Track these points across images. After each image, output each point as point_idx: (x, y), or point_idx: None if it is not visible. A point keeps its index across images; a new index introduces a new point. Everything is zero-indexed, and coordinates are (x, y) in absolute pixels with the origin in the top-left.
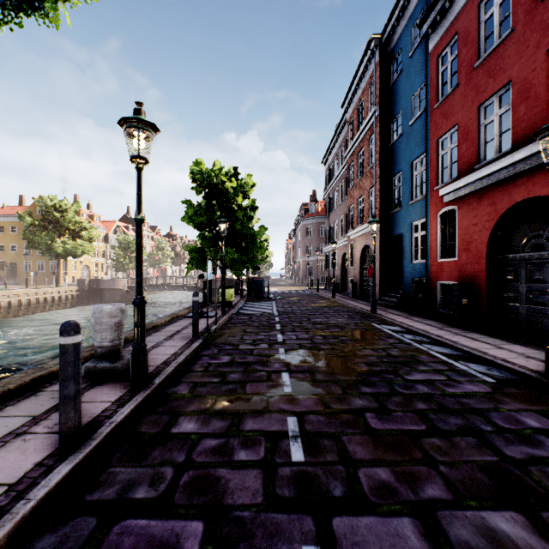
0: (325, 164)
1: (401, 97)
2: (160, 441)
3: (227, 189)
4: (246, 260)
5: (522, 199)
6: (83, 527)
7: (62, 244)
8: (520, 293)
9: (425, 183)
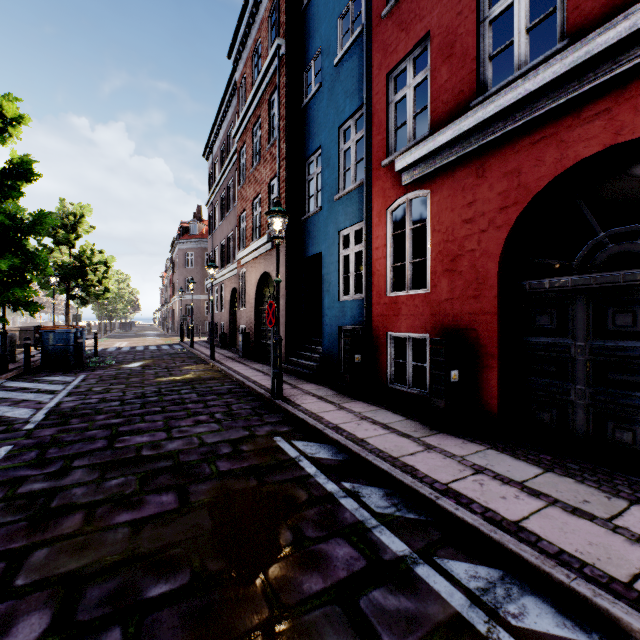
0: (208, 158)
1: (321, 22)
2: None
3: None
4: None
5: (599, 149)
6: None
7: None
8: (573, 360)
9: (365, 156)
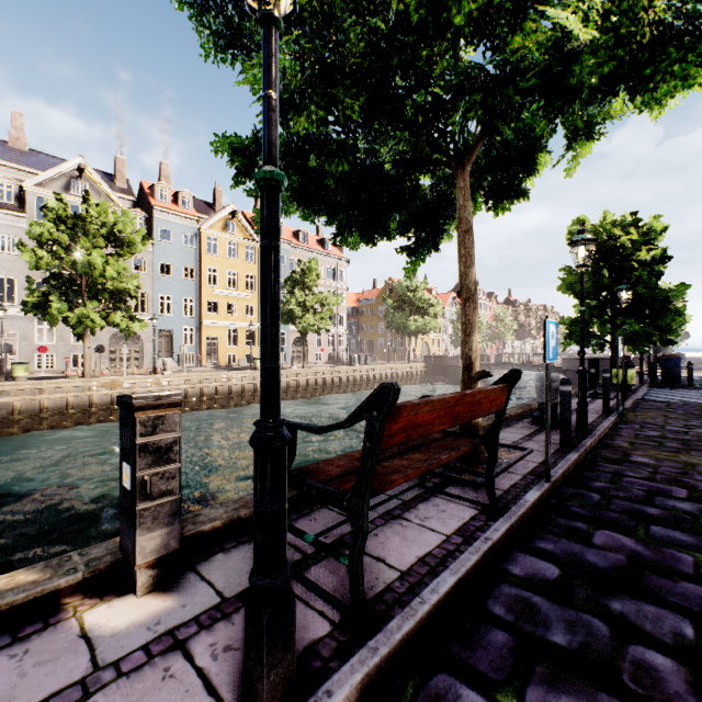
0: None
1: None
2: (625, 461)
3: (622, 244)
4: (654, 332)
5: None
6: (604, 474)
7: (414, 322)
8: None
9: None
